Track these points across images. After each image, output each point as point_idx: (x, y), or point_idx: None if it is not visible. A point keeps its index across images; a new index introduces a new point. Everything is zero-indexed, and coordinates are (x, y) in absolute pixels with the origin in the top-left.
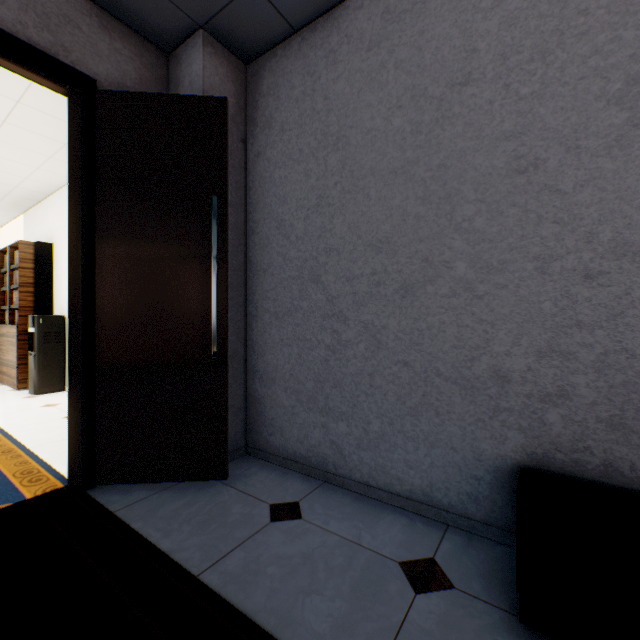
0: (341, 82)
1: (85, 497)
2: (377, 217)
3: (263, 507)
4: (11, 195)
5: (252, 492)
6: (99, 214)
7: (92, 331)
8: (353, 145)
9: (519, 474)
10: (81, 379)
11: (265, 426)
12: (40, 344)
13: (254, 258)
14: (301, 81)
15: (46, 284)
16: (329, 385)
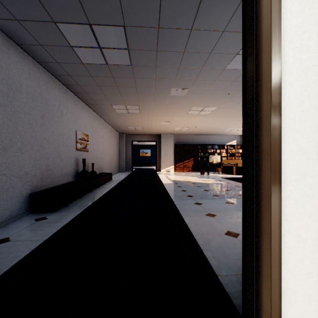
0: None
1: None
2: None
3: None
4: None
5: None
6: None
7: None
8: None
9: (35, 194)
10: None
11: None
12: None
13: None
14: None
15: None
16: None
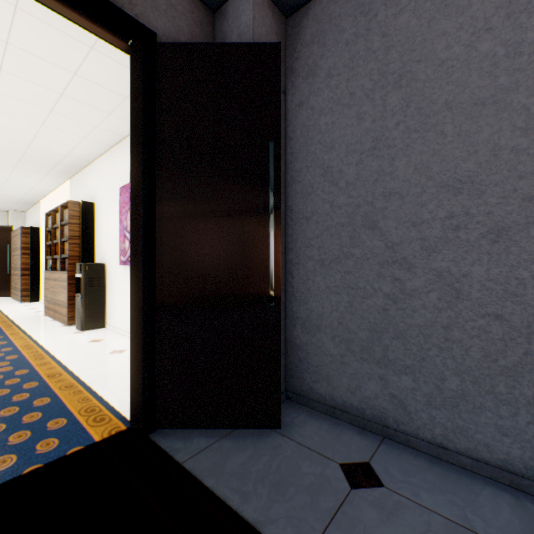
0: (404, 15)
1: (149, 443)
2: (455, 155)
3: (333, 467)
4: (61, 163)
5: (313, 446)
6: (159, 164)
7: (152, 278)
8: (421, 80)
9: None
10: (142, 325)
11: (308, 373)
12: (86, 287)
13: (295, 206)
14: (352, 23)
15: (89, 237)
16: (388, 336)
